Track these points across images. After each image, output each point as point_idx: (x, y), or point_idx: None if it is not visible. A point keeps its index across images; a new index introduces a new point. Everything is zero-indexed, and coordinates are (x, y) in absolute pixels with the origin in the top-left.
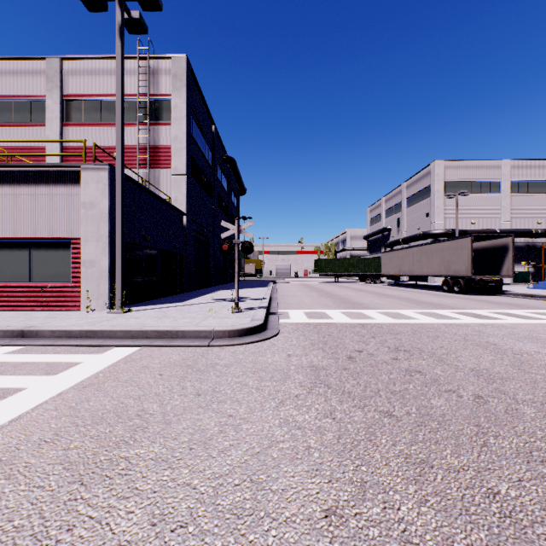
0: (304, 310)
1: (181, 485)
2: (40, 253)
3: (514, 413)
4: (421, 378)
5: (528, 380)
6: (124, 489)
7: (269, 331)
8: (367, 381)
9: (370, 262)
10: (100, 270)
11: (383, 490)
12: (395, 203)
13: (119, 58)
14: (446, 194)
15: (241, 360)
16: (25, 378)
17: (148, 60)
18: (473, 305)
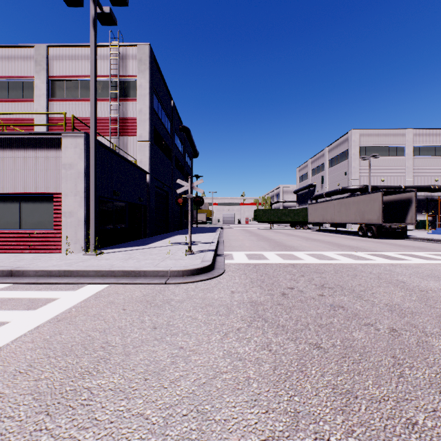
0: (245, 252)
1: (135, 415)
2: (28, 206)
3: (424, 345)
4: (343, 312)
5: (434, 314)
6: (84, 419)
7: (216, 270)
8: (298, 316)
9: (299, 212)
10: (77, 219)
11: (314, 421)
12: (319, 164)
13: (93, 45)
14: (361, 157)
15: (192, 296)
16: (9, 312)
17: (118, 47)
18: (384, 248)
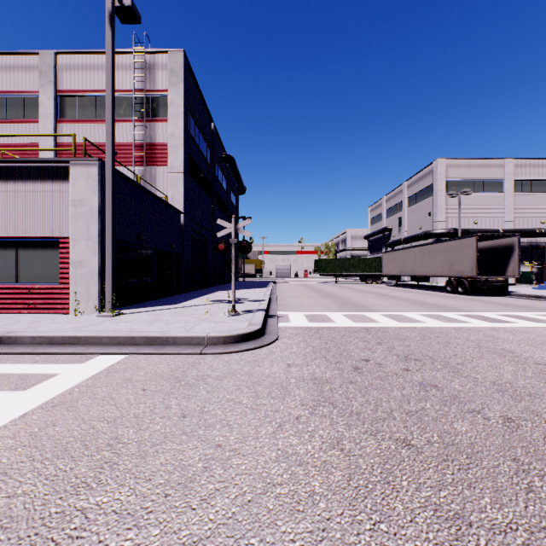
0: (304, 312)
1: None
2: (27, 253)
3: None
4: (438, 394)
5: None
6: None
7: (267, 336)
8: (377, 398)
9: (371, 262)
10: (90, 270)
11: None
12: (396, 202)
13: (110, 47)
14: (449, 193)
15: (236, 371)
16: None
17: (143, 54)
18: (480, 307)
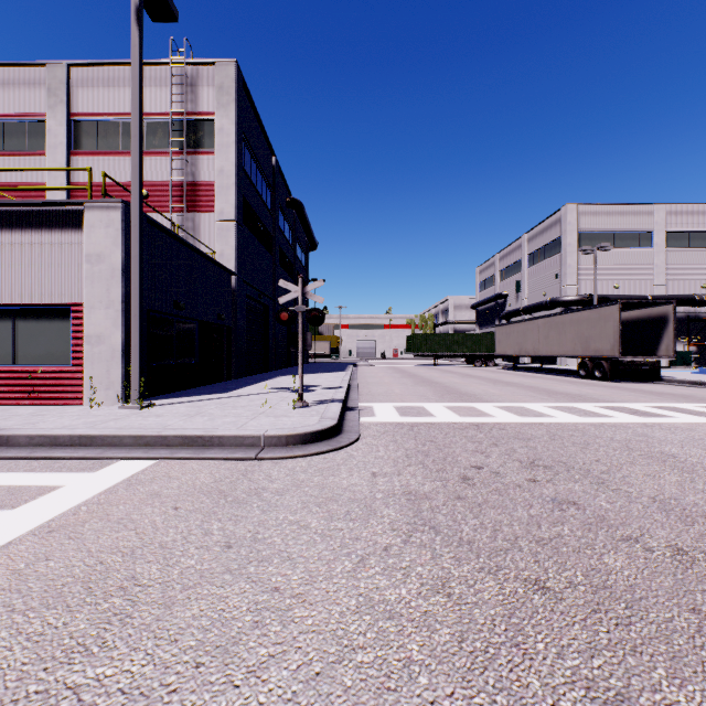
0: (394, 403)
1: None
2: (28, 325)
3: None
4: (578, 514)
5: None
6: None
7: (345, 435)
8: (495, 521)
9: (481, 338)
10: (110, 348)
11: None
12: (513, 261)
13: (136, 51)
14: (582, 249)
15: (302, 482)
16: None
17: (184, 66)
18: (625, 397)
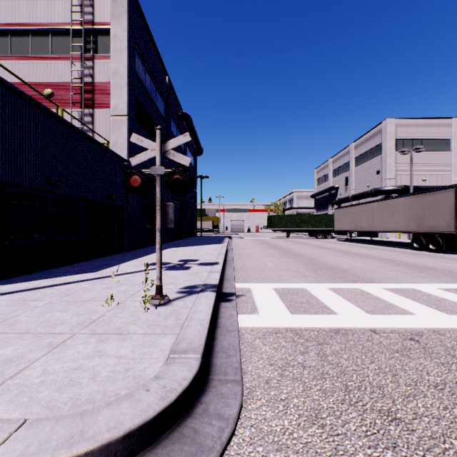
0: (273, 283)
1: None
2: None
3: None
4: None
5: None
6: None
7: (213, 399)
8: None
9: (321, 218)
10: None
11: None
12: (343, 163)
13: None
14: (401, 150)
15: None
16: None
17: None
18: None
